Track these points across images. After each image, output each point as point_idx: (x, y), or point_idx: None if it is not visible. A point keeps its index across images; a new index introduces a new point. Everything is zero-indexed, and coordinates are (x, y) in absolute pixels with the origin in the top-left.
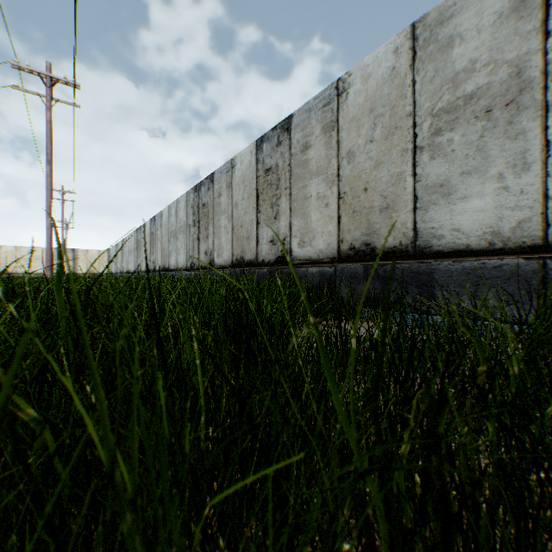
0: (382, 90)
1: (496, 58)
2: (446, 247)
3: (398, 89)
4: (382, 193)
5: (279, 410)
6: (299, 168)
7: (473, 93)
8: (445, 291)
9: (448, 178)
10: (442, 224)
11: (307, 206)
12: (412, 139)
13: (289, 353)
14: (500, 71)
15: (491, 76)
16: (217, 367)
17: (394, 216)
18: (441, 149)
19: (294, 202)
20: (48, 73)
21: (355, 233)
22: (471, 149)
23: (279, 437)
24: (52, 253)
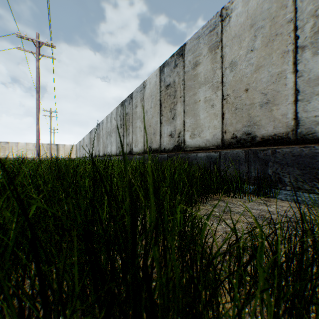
0: (262, 7)
1: None
2: None
3: (278, 2)
4: (262, 91)
5: None
6: (191, 81)
7: None
8: None
9: None
10: None
11: (196, 108)
12: (293, 41)
13: None
14: None
15: None
16: None
17: (274, 108)
18: None
19: (187, 106)
20: (37, 39)
21: (237, 125)
22: None
23: None
24: (39, 145)
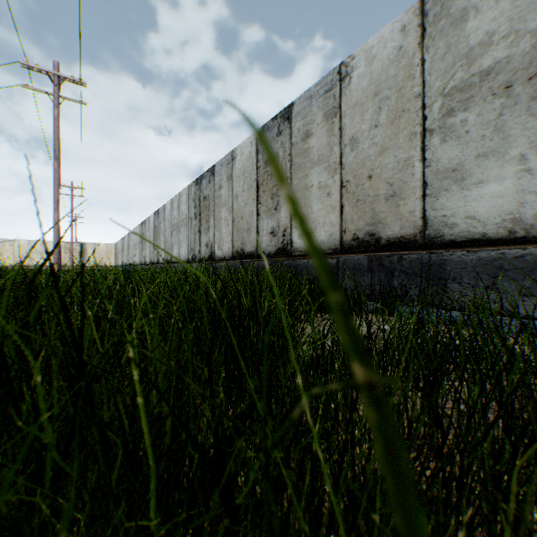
0: (388, 72)
1: (517, 28)
2: (459, 237)
3: (406, 69)
4: (388, 180)
5: (272, 495)
6: (300, 157)
7: (490, 68)
8: (458, 284)
9: (462, 162)
10: (455, 212)
11: (308, 196)
12: (421, 121)
13: (291, 421)
14: (522, 42)
15: (511, 48)
16: (171, 411)
17: (401, 204)
18: (453, 131)
19: (295, 192)
20: (56, 72)
21: (359, 223)
22: (488, 129)
23: (274, 535)
24: (59, 246)
